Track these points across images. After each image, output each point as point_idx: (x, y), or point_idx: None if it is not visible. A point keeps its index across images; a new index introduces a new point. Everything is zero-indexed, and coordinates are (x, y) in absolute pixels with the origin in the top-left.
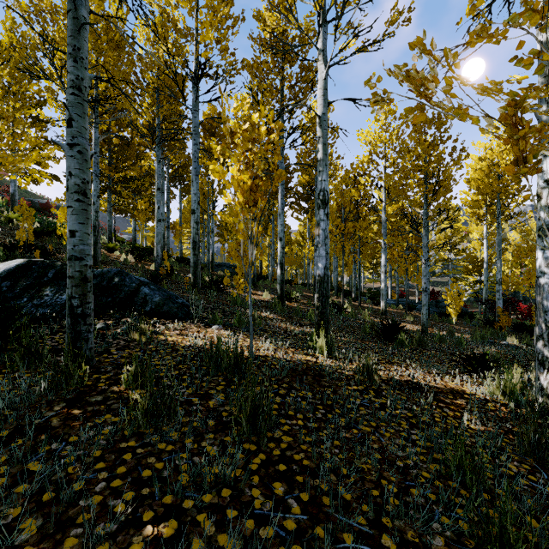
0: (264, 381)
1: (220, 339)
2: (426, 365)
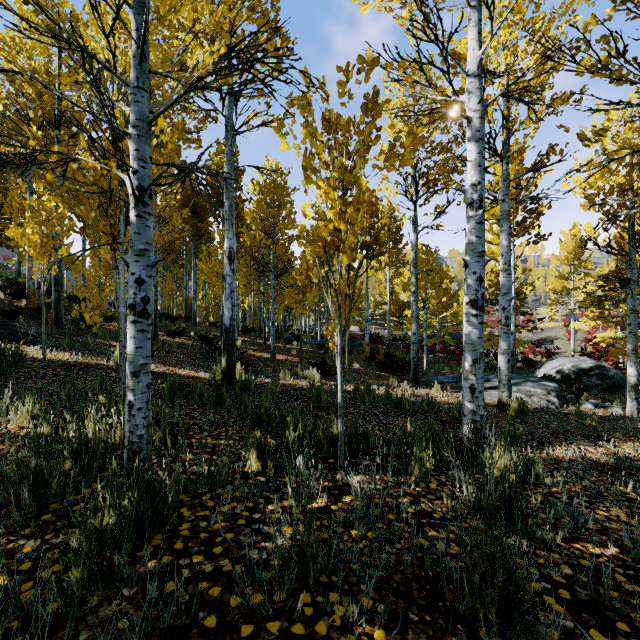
0: (6, 355)
1: (5, 342)
2: (194, 366)
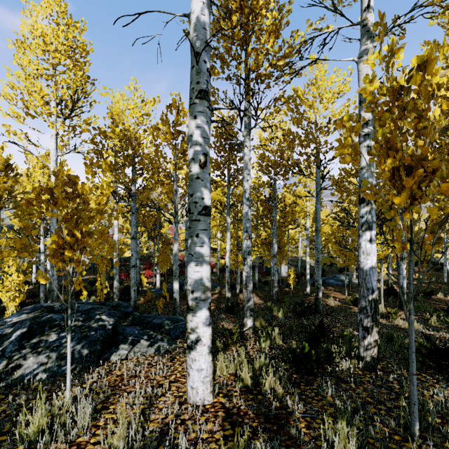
0: None
1: None
2: None
